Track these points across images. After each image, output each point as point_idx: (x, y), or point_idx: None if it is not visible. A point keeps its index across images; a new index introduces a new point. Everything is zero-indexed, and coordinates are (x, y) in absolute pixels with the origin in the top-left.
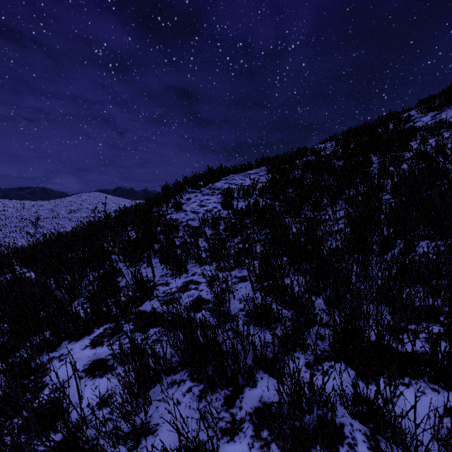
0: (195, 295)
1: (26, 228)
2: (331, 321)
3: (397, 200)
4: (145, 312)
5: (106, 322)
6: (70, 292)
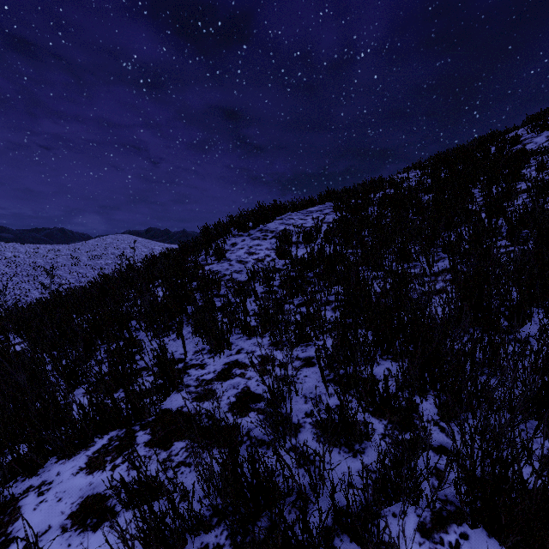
0: (240, 386)
1: (40, 278)
2: (450, 443)
3: (522, 249)
4: (169, 412)
5: (113, 427)
6: (69, 377)
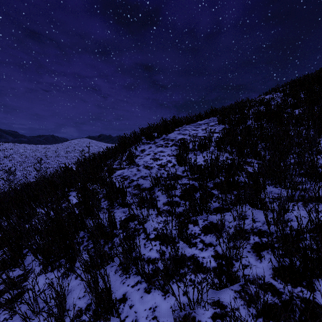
0: None
1: (38, 164)
2: None
3: None
4: None
5: None
6: None
